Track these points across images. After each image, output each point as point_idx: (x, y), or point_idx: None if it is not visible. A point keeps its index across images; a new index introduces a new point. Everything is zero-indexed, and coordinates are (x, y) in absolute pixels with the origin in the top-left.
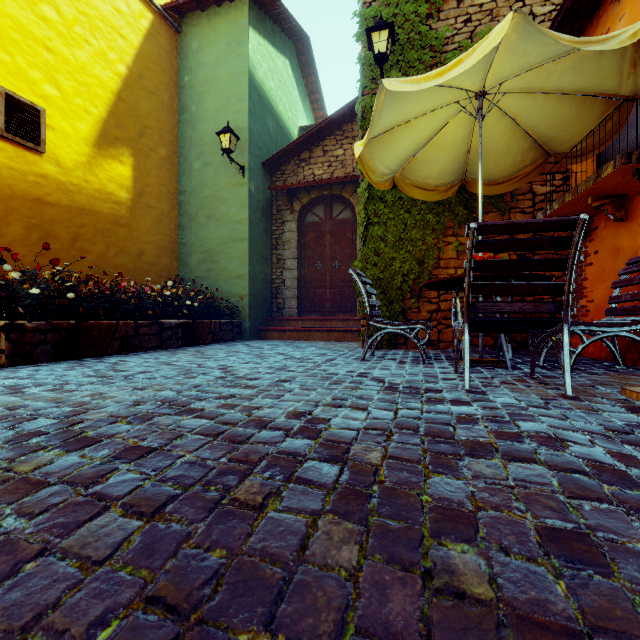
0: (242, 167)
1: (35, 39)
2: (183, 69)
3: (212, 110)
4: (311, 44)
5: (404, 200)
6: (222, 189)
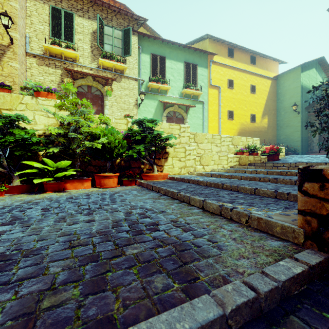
0: (298, 112)
1: (254, 102)
2: (278, 89)
3: (288, 98)
4: (324, 57)
5: None
6: (291, 118)
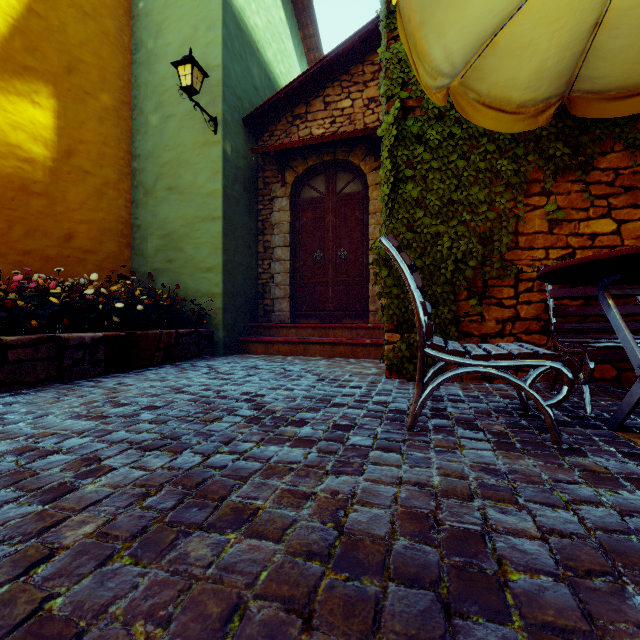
0: (213, 119)
1: None
2: None
3: (174, 44)
4: None
5: (457, 139)
6: (187, 151)
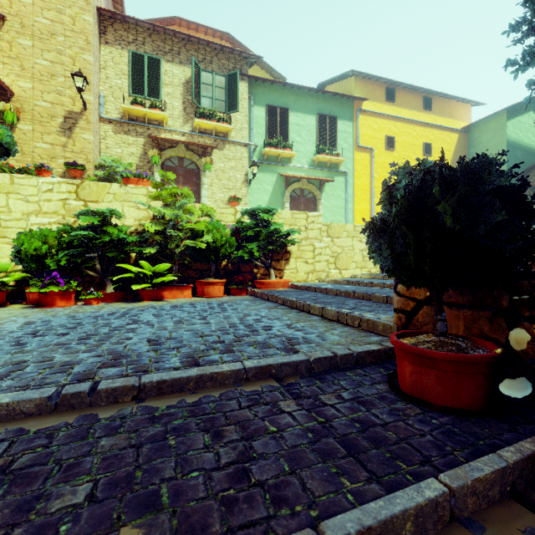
0: None
1: None
2: (470, 147)
3: None
4: None
5: None
6: None
